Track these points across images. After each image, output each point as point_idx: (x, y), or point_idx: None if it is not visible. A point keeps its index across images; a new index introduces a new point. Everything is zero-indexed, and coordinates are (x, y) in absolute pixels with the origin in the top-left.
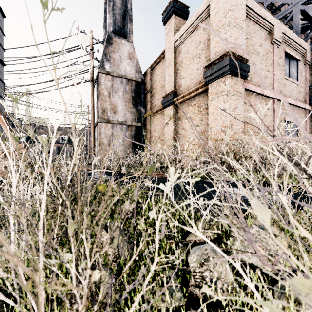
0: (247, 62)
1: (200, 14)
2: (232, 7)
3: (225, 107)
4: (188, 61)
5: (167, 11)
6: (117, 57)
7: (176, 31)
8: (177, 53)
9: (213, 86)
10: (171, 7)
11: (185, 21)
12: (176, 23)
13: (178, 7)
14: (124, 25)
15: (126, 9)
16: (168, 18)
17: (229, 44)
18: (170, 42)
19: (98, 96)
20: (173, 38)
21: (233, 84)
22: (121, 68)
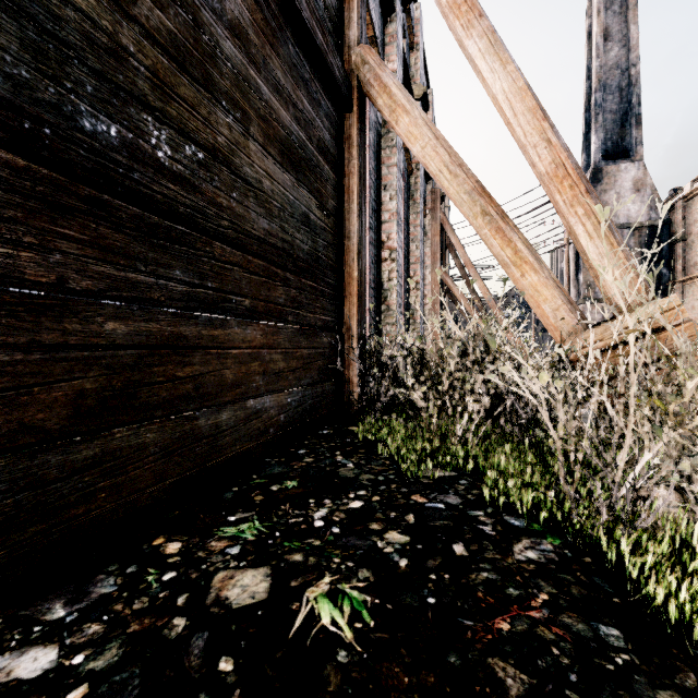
0: None
1: None
2: None
3: None
4: None
5: None
6: (612, 198)
7: None
8: None
9: None
10: None
11: None
12: None
13: None
14: (623, 135)
15: (627, 106)
16: None
17: None
18: None
19: (578, 265)
20: None
21: None
22: (619, 212)
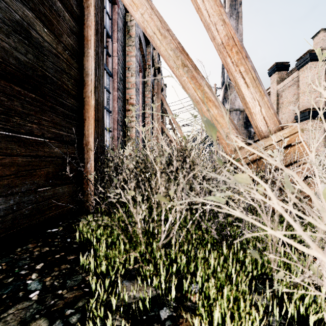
0: (325, 109)
1: (294, 78)
2: (312, 81)
3: (307, 137)
4: (287, 104)
5: (271, 70)
6: (233, 97)
7: (278, 82)
8: (279, 97)
9: (301, 124)
10: (274, 68)
11: (286, 72)
12: (279, 76)
13: (280, 66)
14: None
15: None
16: (272, 74)
17: (309, 103)
18: (274, 89)
19: None
20: (276, 87)
21: (313, 124)
22: (236, 104)
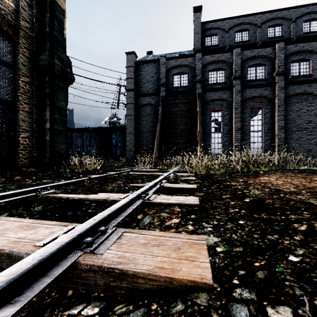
0: None
1: None
2: None
3: None
4: None
5: None
6: None
7: None
8: None
9: None
10: None
11: None
12: None
13: None
14: None
15: None
16: None
17: None
18: None
19: None
20: None
21: None
22: None
